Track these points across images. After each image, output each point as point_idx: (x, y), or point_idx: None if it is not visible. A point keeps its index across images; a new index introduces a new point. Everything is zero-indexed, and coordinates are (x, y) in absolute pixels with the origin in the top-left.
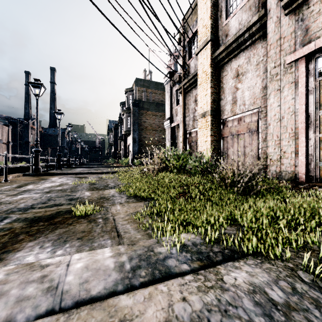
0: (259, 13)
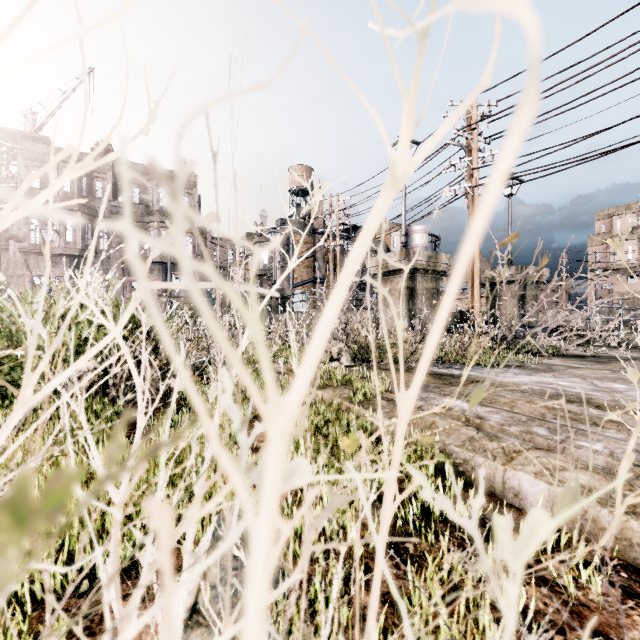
0: (5, 244)
